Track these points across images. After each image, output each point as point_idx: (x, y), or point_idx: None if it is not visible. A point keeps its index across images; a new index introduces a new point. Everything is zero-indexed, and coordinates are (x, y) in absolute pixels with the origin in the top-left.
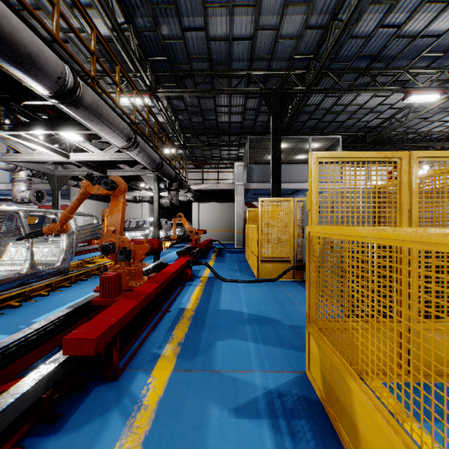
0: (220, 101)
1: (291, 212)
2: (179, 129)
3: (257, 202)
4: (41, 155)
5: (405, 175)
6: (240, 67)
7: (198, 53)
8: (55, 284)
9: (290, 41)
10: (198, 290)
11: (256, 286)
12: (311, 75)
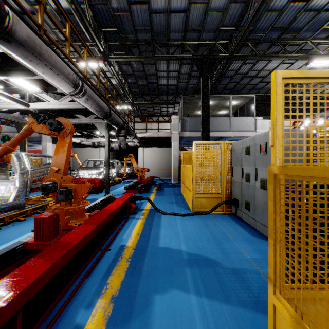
0: (160, 67)
1: (221, 154)
2: (129, 90)
3: (189, 147)
4: (4, 104)
5: None
6: (176, 38)
7: (142, 25)
8: (11, 218)
9: (217, 14)
10: (140, 224)
11: (192, 219)
12: (233, 44)
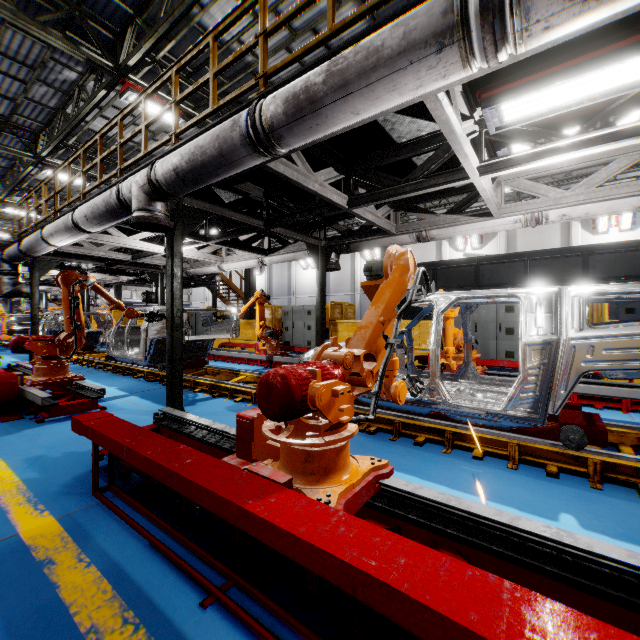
0: None
1: None
2: None
3: None
4: None
5: None
6: None
7: None
8: (541, 455)
9: None
10: None
11: None
12: None
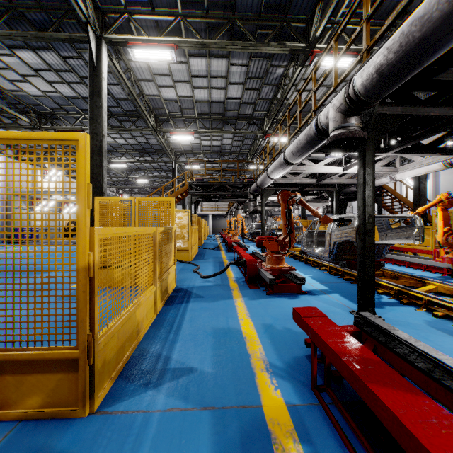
0: None
1: None
2: None
3: None
4: None
5: None
6: None
7: None
8: None
9: None
10: None
11: None
12: None
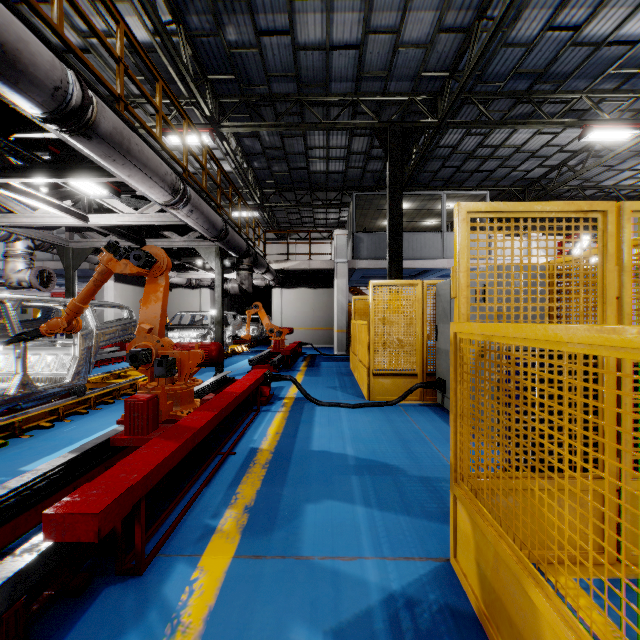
0: (313, 140)
1: (418, 302)
2: (254, 182)
3: (367, 288)
4: (45, 217)
5: (611, 239)
6: (343, 90)
7: (281, 69)
8: (64, 410)
9: (416, 50)
10: (280, 419)
11: (366, 413)
12: (446, 101)
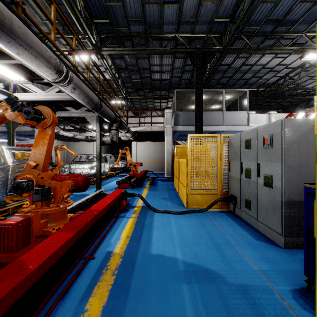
0: (153, 61)
1: (218, 148)
2: (122, 85)
3: (181, 142)
4: None
5: None
6: (170, 30)
7: (135, 17)
8: None
9: (212, 5)
10: (130, 224)
11: (187, 218)
12: (227, 36)
